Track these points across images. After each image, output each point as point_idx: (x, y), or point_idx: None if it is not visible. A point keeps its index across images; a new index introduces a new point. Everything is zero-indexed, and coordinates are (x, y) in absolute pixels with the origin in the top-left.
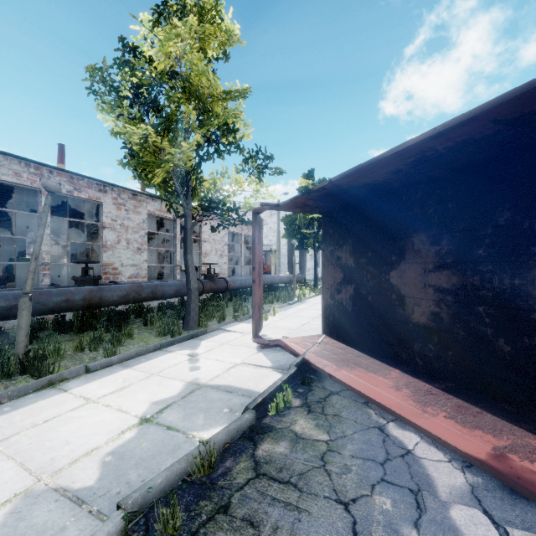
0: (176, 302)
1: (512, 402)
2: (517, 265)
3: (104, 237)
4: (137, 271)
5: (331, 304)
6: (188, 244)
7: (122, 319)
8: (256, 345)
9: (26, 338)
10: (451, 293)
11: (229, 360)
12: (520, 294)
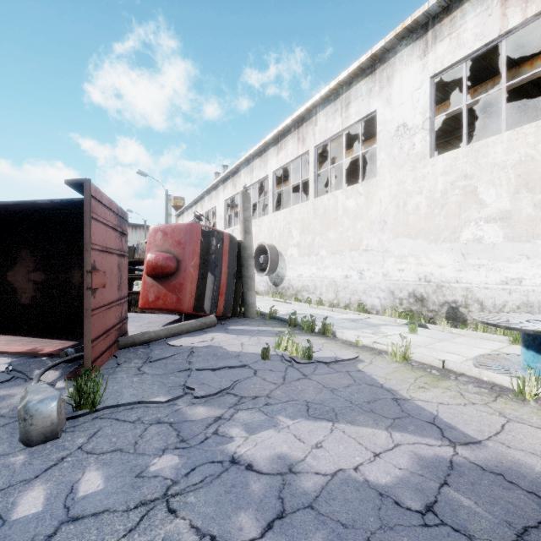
0: None
1: (66, 333)
2: (67, 268)
3: None
4: None
5: None
6: None
7: None
8: None
9: None
10: (42, 284)
11: None
12: (68, 282)
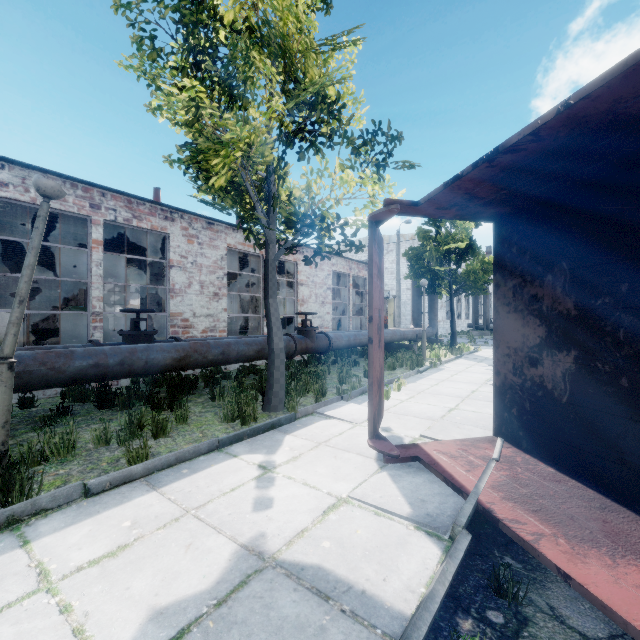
0: (264, 364)
1: None
2: None
3: (171, 279)
4: (214, 323)
5: (514, 384)
6: (271, 284)
7: (185, 389)
8: (375, 451)
9: (2, 431)
10: None
11: (326, 486)
12: None
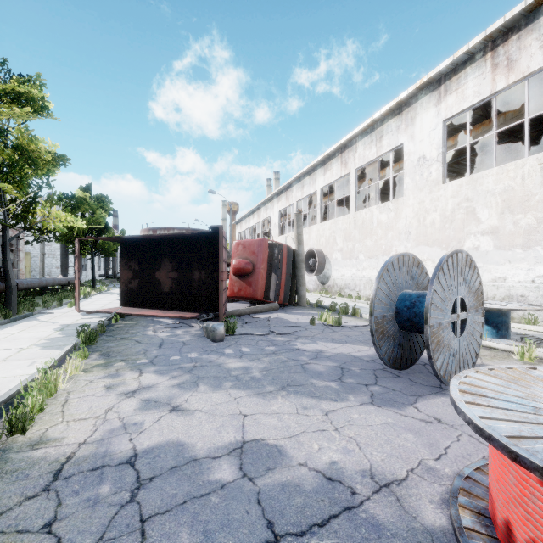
0: None
1: (190, 309)
2: (191, 270)
3: None
4: None
5: (126, 290)
6: (8, 254)
7: None
8: (81, 315)
9: None
10: (176, 279)
11: (72, 319)
12: (191, 278)
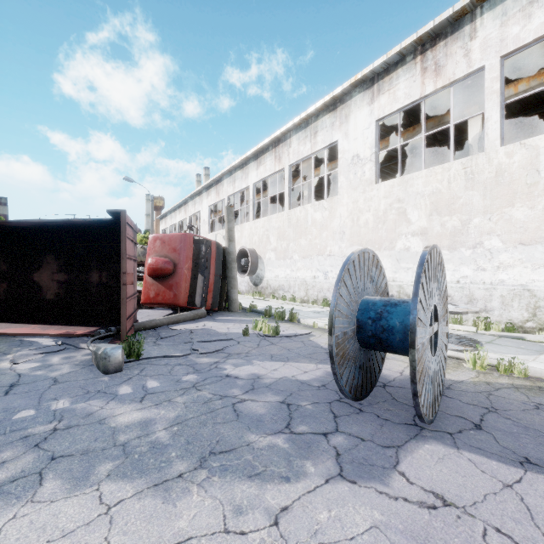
0: None
1: (85, 322)
2: (87, 270)
3: None
4: None
5: None
6: None
7: None
8: None
9: None
10: (65, 283)
11: None
12: (88, 281)
